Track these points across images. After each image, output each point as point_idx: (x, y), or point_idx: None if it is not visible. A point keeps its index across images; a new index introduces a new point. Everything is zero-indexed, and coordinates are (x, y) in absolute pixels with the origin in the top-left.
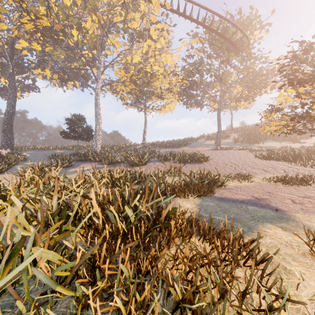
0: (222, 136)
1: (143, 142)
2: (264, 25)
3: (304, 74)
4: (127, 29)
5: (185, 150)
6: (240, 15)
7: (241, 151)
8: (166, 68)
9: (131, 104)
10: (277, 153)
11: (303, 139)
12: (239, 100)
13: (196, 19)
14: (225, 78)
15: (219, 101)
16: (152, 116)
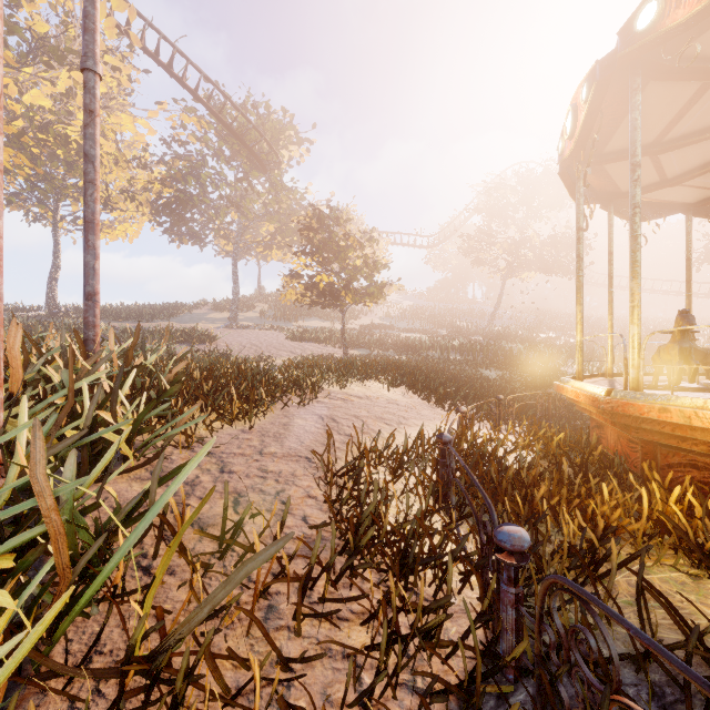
0: (243, 305)
1: (49, 304)
2: (304, 140)
3: (324, 241)
4: (19, 29)
5: (169, 327)
6: (269, 113)
7: (270, 331)
8: (122, 145)
9: (11, 201)
10: (312, 334)
11: (353, 319)
12: (270, 247)
13: (193, 91)
14: (246, 207)
15: (236, 241)
16: (75, 242)
